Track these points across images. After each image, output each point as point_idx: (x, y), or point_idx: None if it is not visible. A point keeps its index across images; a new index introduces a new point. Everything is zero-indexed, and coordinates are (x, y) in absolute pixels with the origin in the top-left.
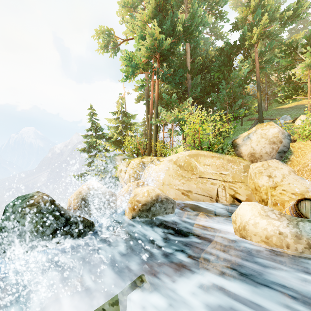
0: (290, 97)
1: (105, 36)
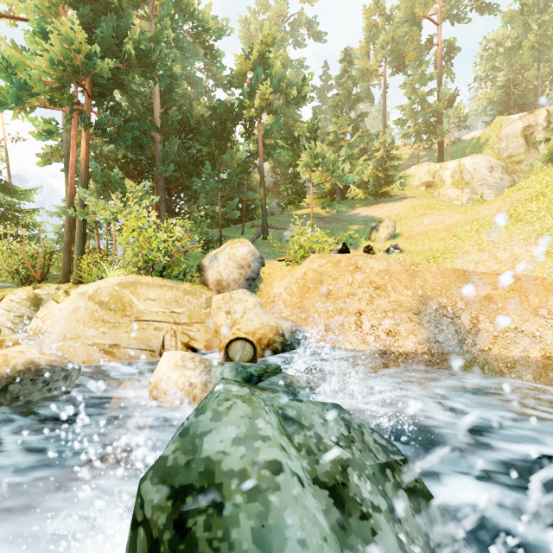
0: (293, 203)
1: None
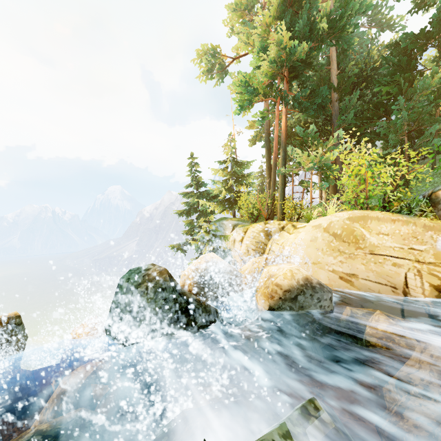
0: None
1: (209, 58)
